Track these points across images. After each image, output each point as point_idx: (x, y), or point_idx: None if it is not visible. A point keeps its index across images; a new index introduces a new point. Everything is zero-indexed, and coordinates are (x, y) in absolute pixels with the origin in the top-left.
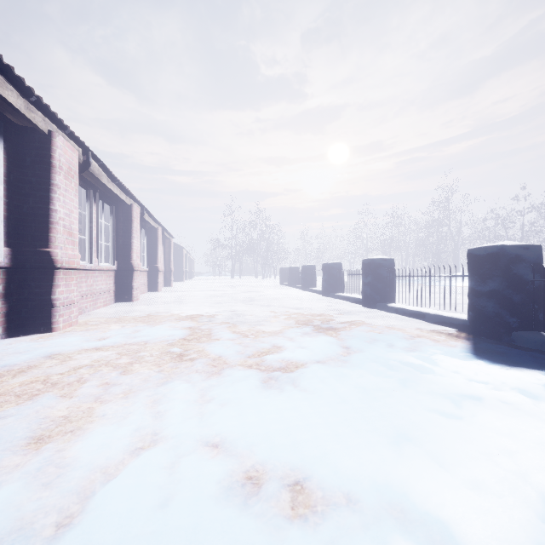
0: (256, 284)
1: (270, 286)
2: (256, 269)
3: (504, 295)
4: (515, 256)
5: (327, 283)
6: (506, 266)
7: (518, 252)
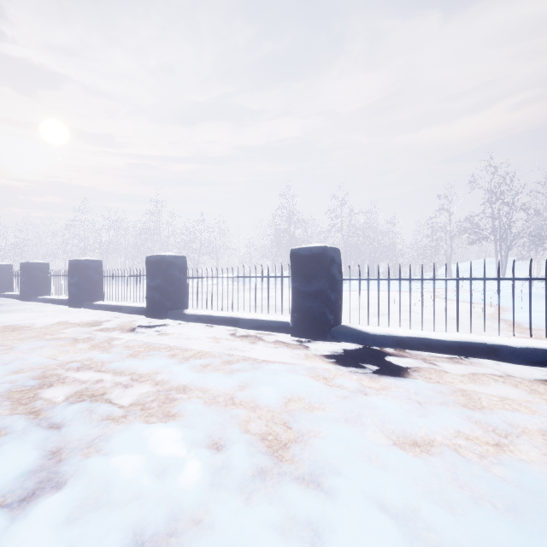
0: None
1: None
2: None
3: (79, 284)
4: (86, 265)
5: None
6: (80, 270)
7: (87, 263)
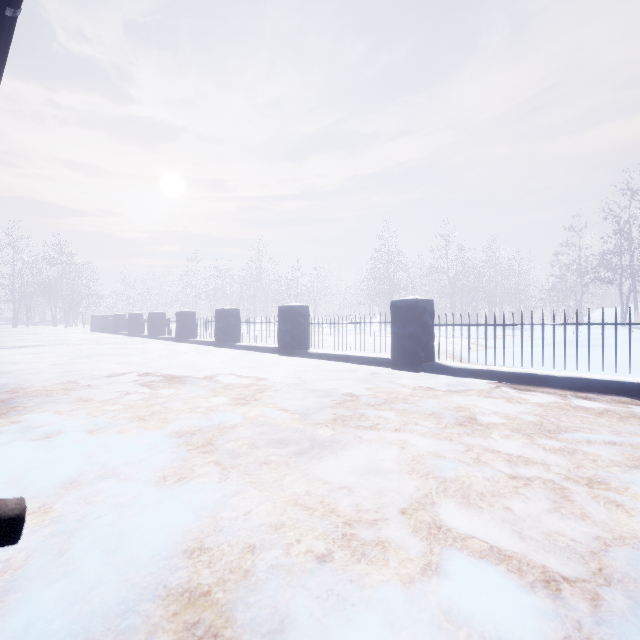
0: (61, 332)
1: (80, 333)
2: (55, 316)
3: (182, 327)
4: (186, 315)
5: (131, 327)
6: (182, 318)
7: (187, 313)
